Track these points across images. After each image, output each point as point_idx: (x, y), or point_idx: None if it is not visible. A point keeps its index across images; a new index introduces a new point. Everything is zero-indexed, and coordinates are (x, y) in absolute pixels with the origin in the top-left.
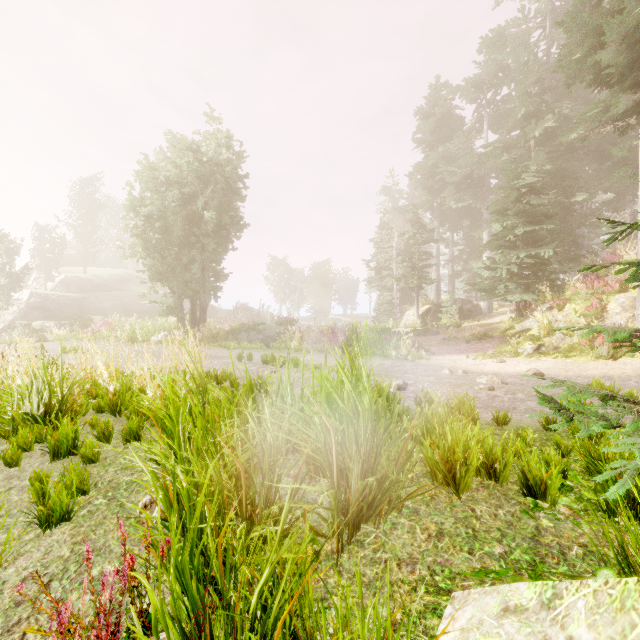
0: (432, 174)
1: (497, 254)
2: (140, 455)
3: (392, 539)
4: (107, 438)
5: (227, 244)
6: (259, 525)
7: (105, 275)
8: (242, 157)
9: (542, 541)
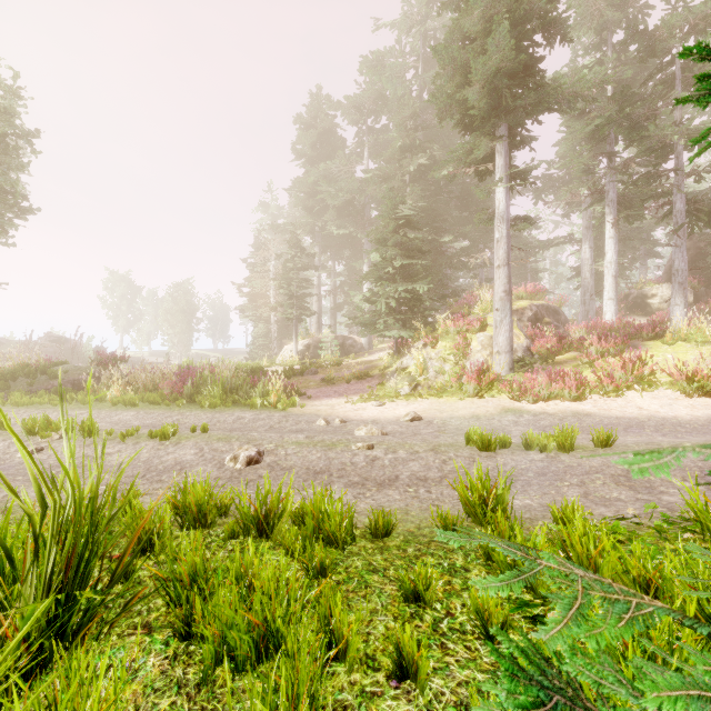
0: (313, 193)
1: (377, 286)
2: None
3: None
4: None
5: None
6: None
7: None
8: (19, 97)
9: None
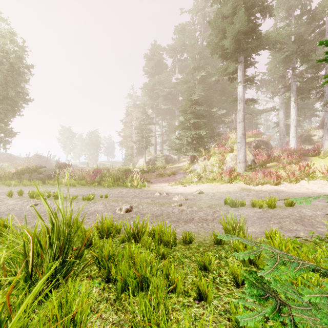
0: (152, 90)
1: (182, 132)
2: None
3: None
4: None
5: (14, 111)
6: None
7: None
8: (25, 50)
9: None
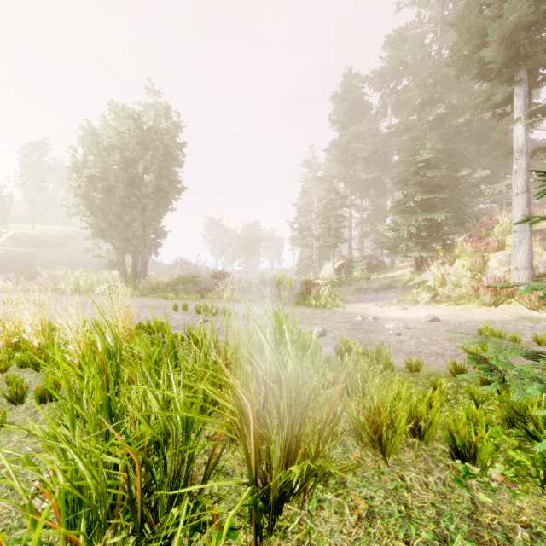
0: (345, 150)
1: (399, 218)
2: (53, 417)
3: (318, 524)
4: (20, 398)
5: (166, 205)
6: (160, 526)
7: (53, 232)
8: (180, 127)
9: (482, 520)
